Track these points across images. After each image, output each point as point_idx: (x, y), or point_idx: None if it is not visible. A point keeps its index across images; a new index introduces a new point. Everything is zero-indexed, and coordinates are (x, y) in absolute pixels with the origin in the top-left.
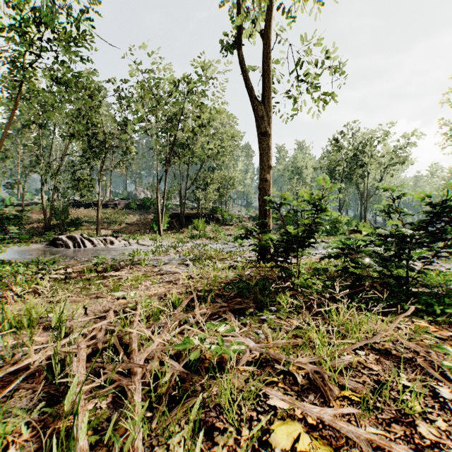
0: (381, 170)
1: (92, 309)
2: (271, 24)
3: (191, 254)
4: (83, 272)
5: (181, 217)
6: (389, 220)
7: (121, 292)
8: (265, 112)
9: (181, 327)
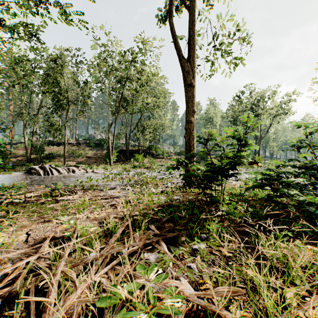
0: (270, 119)
1: (34, 236)
2: None
3: (131, 180)
4: (42, 196)
5: (126, 152)
6: (301, 153)
7: (66, 216)
8: (190, 68)
9: (113, 262)
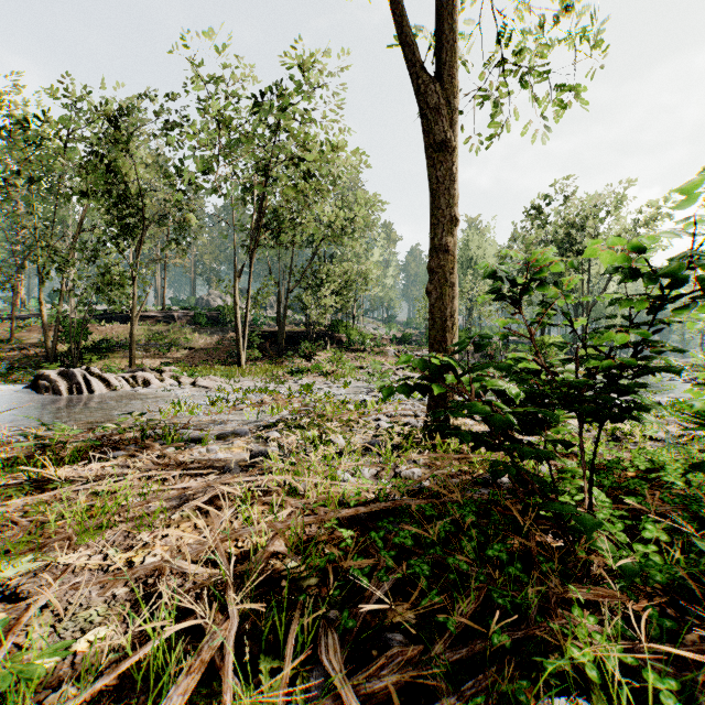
0: None
1: None
2: None
3: (285, 408)
4: (15, 462)
5: (279, 337)
6: None
7: (30, 557)
8: (444, 98)
9: None
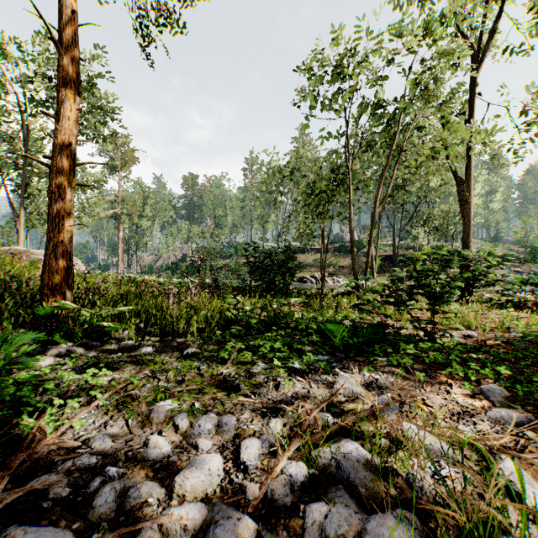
0: None
1: None
2: (472, 118)
3: None
4: None
5: (394, 259)
6: None
7: None
8: (466, 185)
9: None
